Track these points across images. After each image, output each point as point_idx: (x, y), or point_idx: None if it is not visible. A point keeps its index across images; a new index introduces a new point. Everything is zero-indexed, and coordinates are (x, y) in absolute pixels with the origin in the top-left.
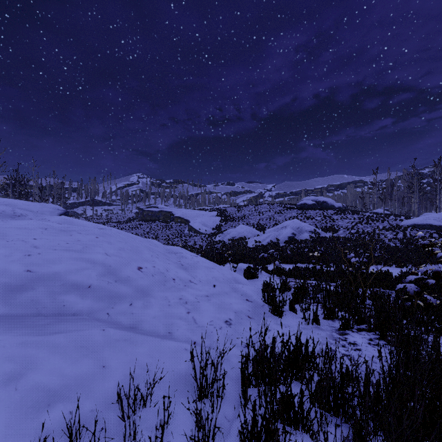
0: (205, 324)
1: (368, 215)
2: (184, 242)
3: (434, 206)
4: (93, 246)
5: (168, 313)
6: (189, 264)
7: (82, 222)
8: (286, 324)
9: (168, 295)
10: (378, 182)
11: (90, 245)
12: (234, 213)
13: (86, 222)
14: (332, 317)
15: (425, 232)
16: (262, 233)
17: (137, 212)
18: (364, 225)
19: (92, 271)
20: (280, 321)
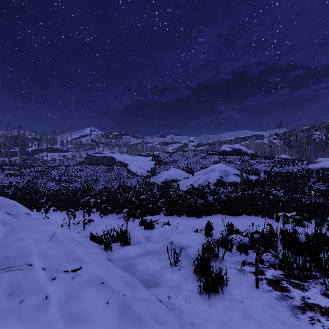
0: None
1: (278, 160)
2: (121, 183)
3: (321, 153)
4: None
5: None
6: None
7: None
8: None
9: None
10: (281, 133)
11: None
12: (166, 158)
13: None
14: None
15: None
16: (191, 176)
17: (85, 157)
18: (279, 168)
19: None
20: None
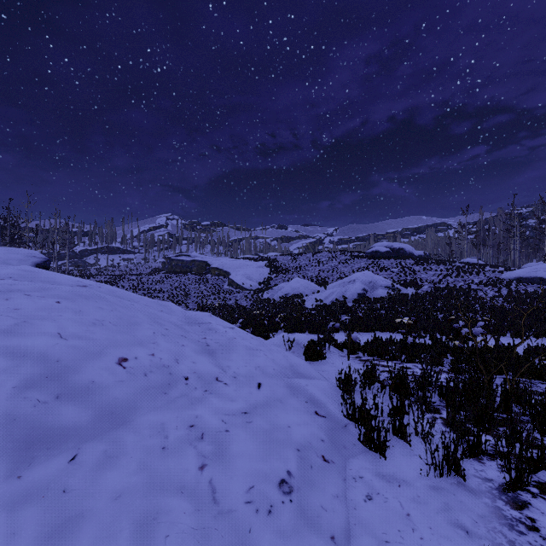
0: (236, 501)
1: (458, 266)
2: (222, 300)
3: (538, 254)
4: (39, 320)
5: (155, 475)
6: (219, 342)
7: (54, 276)
8: (399, 477)
9: (167, 420)
10: (468, 224)
11: (35, 318)
12: (287, 262)
13: (61, 276)
14: (477, 452)
15: (536, 287)
16: (323, 289)
17: (164, 262)
18: (454, 278)
19: (7, 378)
20: (383, 467)
